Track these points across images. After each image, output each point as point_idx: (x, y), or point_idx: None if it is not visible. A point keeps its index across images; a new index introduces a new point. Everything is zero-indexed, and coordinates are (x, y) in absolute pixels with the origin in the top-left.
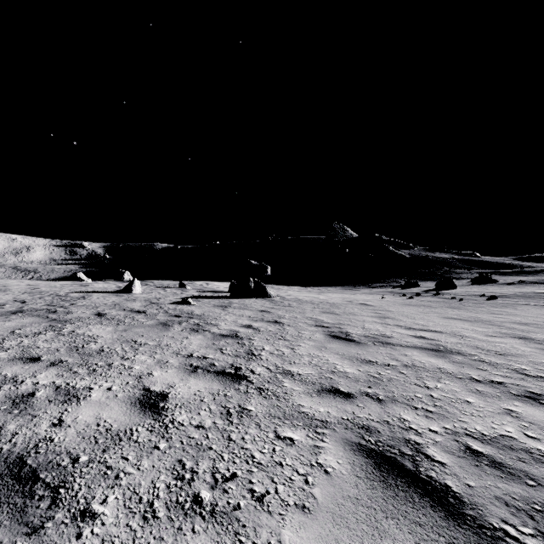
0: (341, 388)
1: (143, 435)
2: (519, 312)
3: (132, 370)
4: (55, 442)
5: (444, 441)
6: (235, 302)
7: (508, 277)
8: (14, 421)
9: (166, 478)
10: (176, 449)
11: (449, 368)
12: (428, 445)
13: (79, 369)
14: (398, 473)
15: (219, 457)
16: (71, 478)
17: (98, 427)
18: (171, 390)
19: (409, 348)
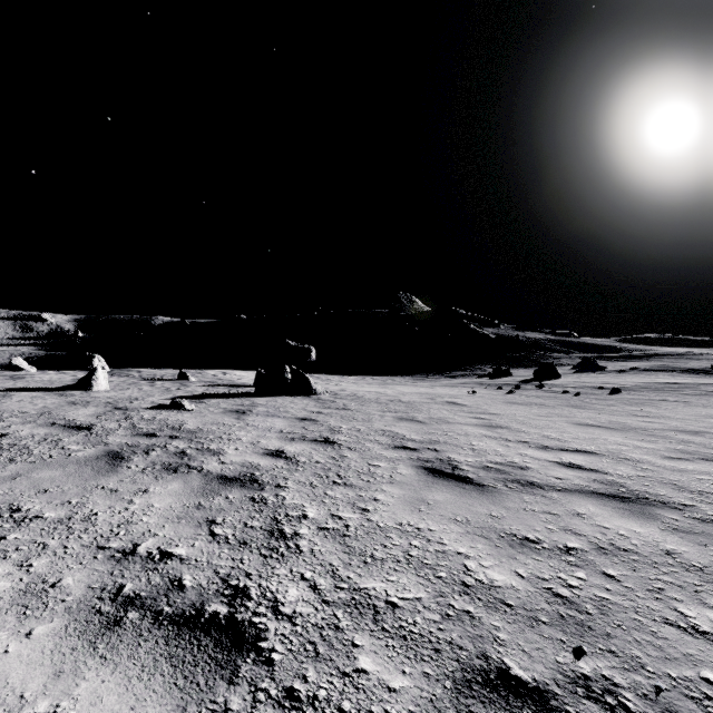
0: (511, 665)
1: None
2: (667, 412)
3: None
4: None
5: None
6: (260, 403)
7: (616, 363)
8: None
9: None
10: None
11: (684, 551)
12: None
13: None
14: None
15: None
16: None
17: None
18: None
19: (572, 494)
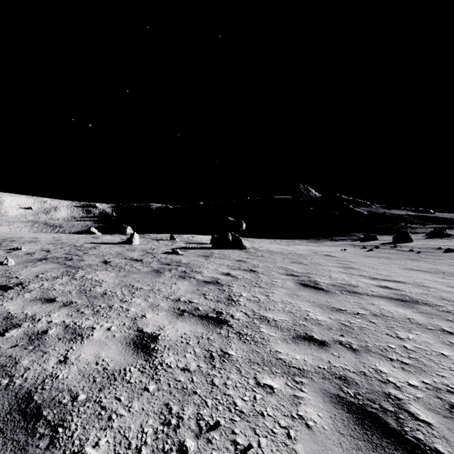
0: (315, 336)
1: (135, 376)
2: None
3: (128, 312)
4: (59, 379)
5: (425, 397)
6: (215, 252)
7: None
8: (27, 356)
9: (153, 423)
10: (164, 391)
11: (418, 318)
12: (410, 401)
13: (85, 310)
14: (382, 432)
15: (203, 403)
16: (69, 417)
17: (96, 365)
18: (161, 332)
19: (375, 297)
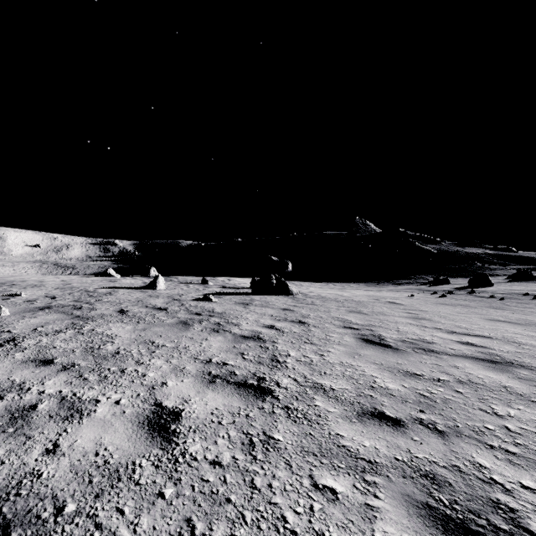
0: (386, 412)
1: (146, 473)
2: None
3: (145, 378)
4: (42, 478)
5: None
6: (256, 299)
7: None
8: (4, 443)
9: None
10: (185, 499)
11: (516, 387)
12: (529, 514)
13: (90, 375)
14: None
15: (240, 518)
16: None
17: (96, 457)
18: (185, 406)
19: (457, 357)
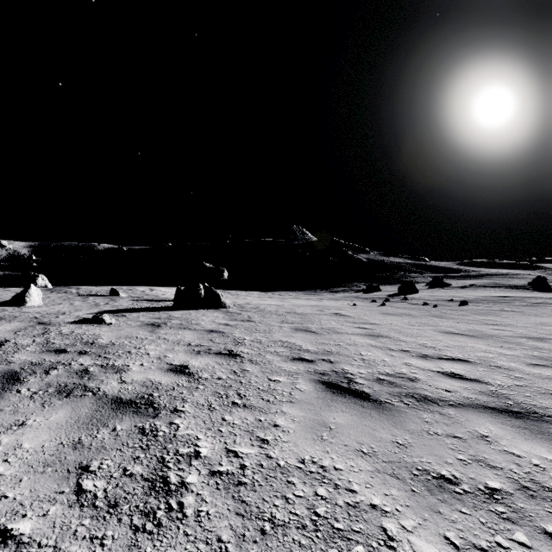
0: None
1: None
2: (510, 321)
3: None
4: None
5: None
6: (176, 316)
7: (458, 281)
8: None
9: None
10: None
11: None
12: None
13: None
14: None
15: None
16: None
17: None
18: None
19: (466, 409)
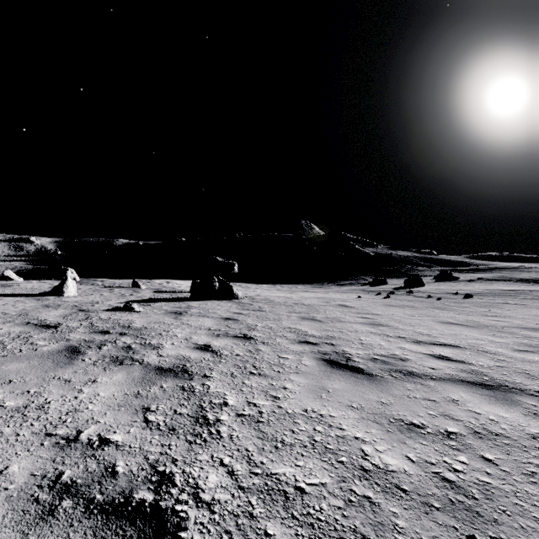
0: None
1: None
2: (510, 313)
3: None
4: None
5: None
6: (194, 305)
7: (466, 274)
8: None
9: None
10: None
11: None
12: None
13: None
14: None
15: None
16: None
17: None
18: None
19: (445, 382)
